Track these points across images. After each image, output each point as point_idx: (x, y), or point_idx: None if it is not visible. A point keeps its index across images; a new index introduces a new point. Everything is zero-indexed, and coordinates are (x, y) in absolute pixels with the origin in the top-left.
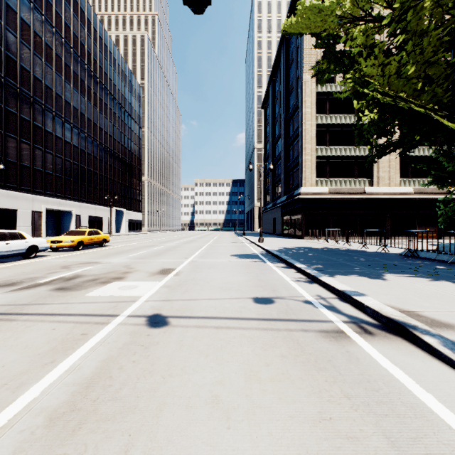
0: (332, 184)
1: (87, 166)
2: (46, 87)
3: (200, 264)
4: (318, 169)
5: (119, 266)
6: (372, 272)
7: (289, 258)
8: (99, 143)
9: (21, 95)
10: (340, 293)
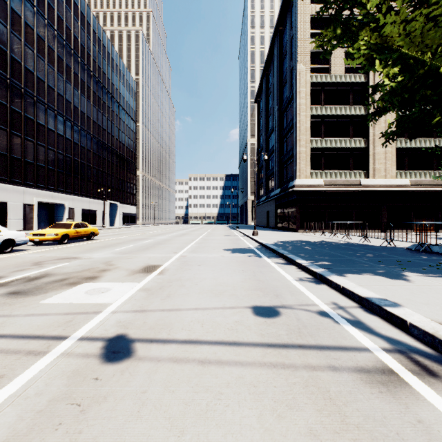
0: (327, 176)
1: (81, 159)
2: (38, 79)
3: (189, 259)
4: (312, 161)
5: (99, 263)
6: (389, 271)
7: (288, 253)
8: (92, 137)
9: (12, 86)
10: (363, 301)
